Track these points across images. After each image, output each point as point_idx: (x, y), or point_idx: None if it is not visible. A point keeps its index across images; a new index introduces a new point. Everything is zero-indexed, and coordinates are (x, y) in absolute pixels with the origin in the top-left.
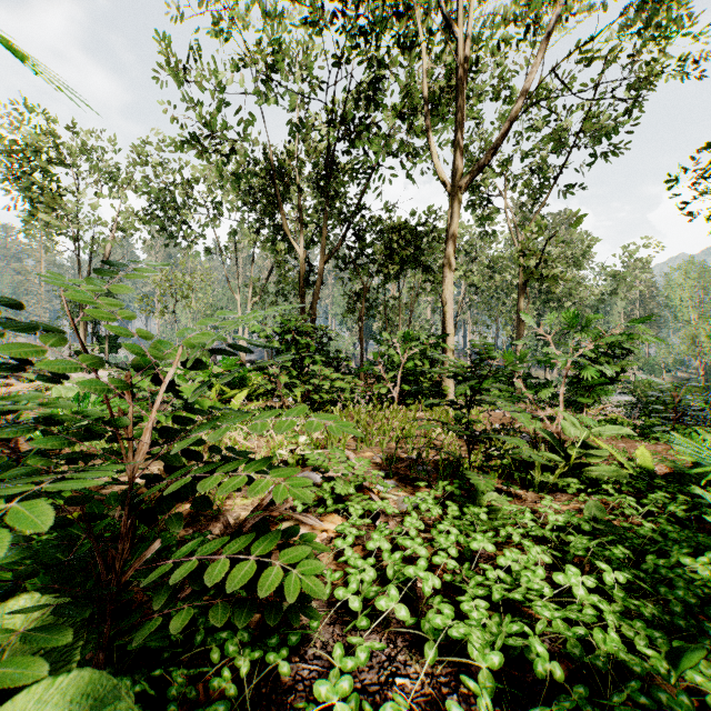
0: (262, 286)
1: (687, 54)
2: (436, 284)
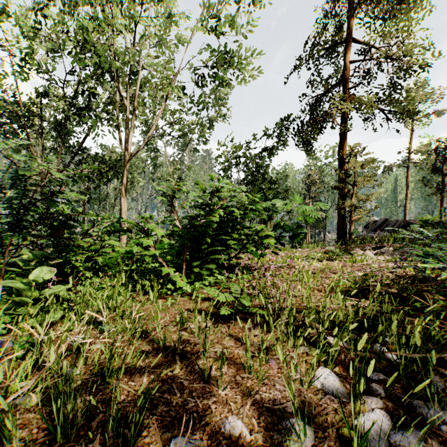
0: (3, 175)
1: (225, 113)
2: (128, 189)
